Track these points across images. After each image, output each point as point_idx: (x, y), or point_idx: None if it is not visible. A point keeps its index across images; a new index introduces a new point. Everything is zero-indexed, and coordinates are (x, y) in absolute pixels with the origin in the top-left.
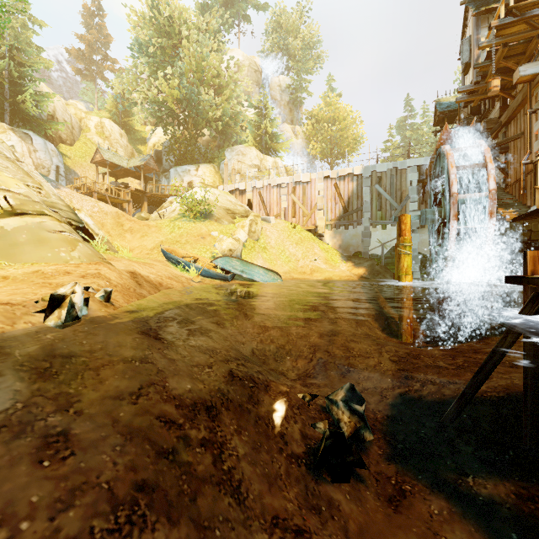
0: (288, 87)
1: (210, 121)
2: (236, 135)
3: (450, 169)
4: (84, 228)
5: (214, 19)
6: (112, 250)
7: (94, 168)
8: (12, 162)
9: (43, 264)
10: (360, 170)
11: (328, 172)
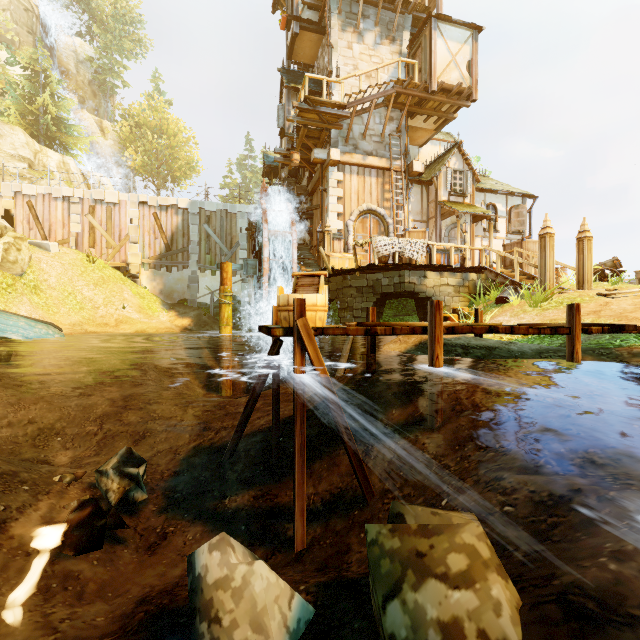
0: (90, 60)
1: None
2: None
3: (263, 224)
4: None
5: None
6: None
7: None
8: None
9: None
10: (186, 203)
11: (144, 196)
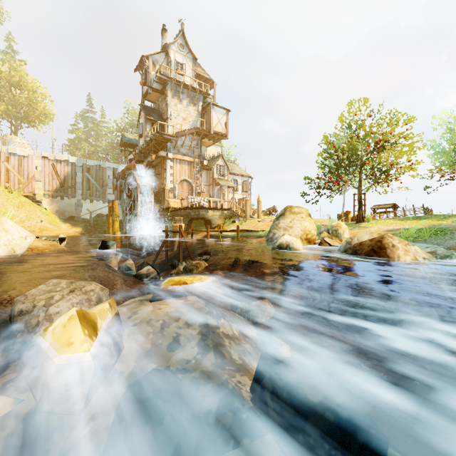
0: None
1: None
2: None
3: (138, 185)
4: None
5: None
6: None
7: None
8: None
9: None
10: (74, 160)
11: (46, 153)
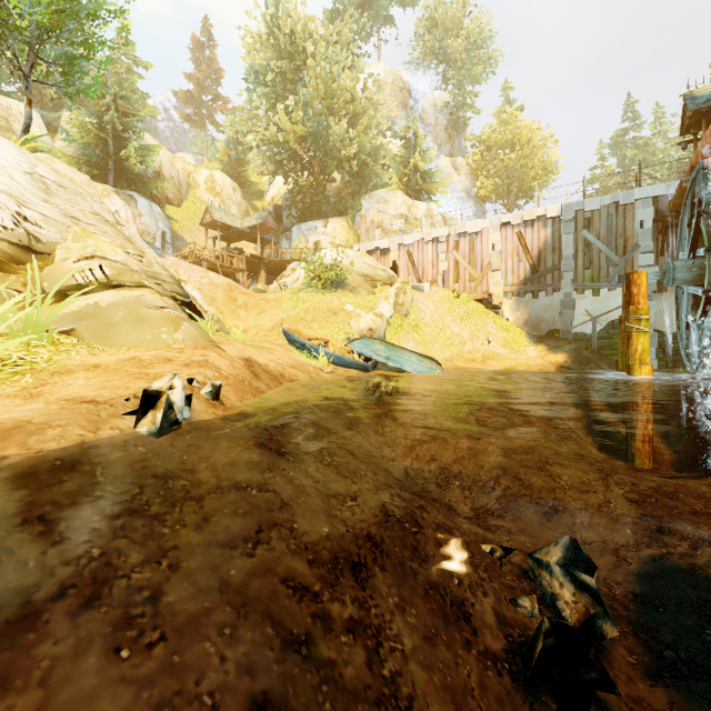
0: (446, 105)
1: (342, 161)
2: (375, 176)
3: None
4: (191, 304)
5: (347, 27)
6: (223, 331)
7: (204, 232)
8: (111, 226)
9: (141, 349)
10: (557, 210)
11: (507, 216)
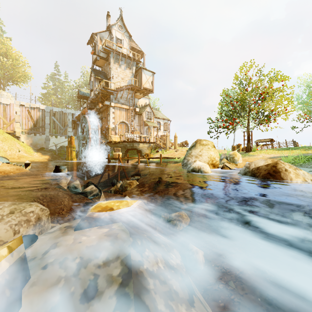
0: None
1: None
2: None
3: (89, 125)
4: None
5: None
6: None
7: None
8: None
9: None
10: (44, 107)
11: (23, 102)
